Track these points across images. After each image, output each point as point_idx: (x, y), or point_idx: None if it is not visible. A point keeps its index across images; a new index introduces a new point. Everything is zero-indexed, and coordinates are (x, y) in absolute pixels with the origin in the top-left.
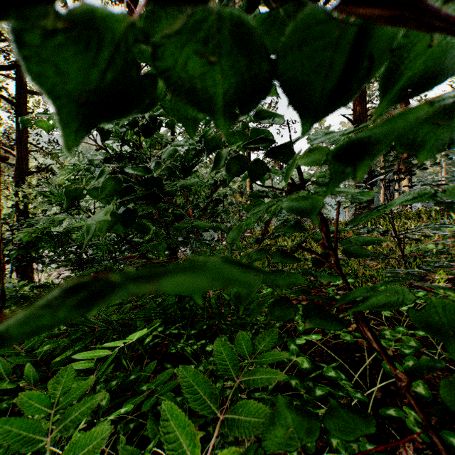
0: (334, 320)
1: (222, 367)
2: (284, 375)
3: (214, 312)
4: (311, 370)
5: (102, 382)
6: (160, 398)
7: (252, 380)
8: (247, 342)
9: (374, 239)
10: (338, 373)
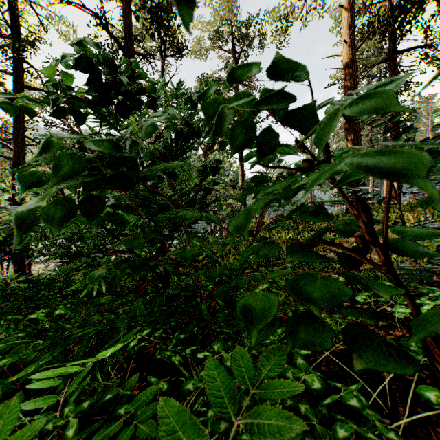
0: (388, 358)
1: (216, 400)
2: (303, 423)
3: (205, 319)
4: (323, 392)
5: (71, 403)
6: (139, 427)
7: (257, 425)
8: (247, 362)
9: (421, 233)
10: (362, 402)
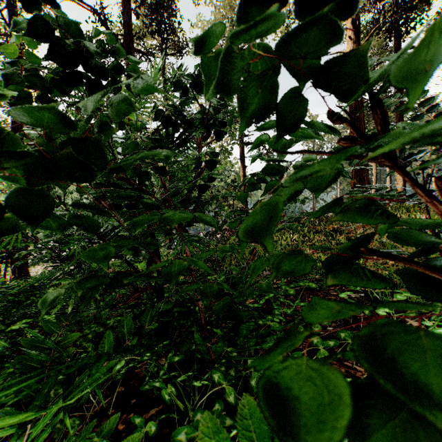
0: None
1: None
2: None
3: (202, 349)
4: None
5: None
6: None
7: None
8: (259, 423)
9: None
10: None
